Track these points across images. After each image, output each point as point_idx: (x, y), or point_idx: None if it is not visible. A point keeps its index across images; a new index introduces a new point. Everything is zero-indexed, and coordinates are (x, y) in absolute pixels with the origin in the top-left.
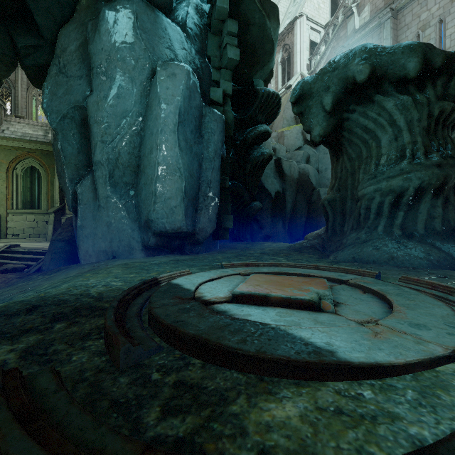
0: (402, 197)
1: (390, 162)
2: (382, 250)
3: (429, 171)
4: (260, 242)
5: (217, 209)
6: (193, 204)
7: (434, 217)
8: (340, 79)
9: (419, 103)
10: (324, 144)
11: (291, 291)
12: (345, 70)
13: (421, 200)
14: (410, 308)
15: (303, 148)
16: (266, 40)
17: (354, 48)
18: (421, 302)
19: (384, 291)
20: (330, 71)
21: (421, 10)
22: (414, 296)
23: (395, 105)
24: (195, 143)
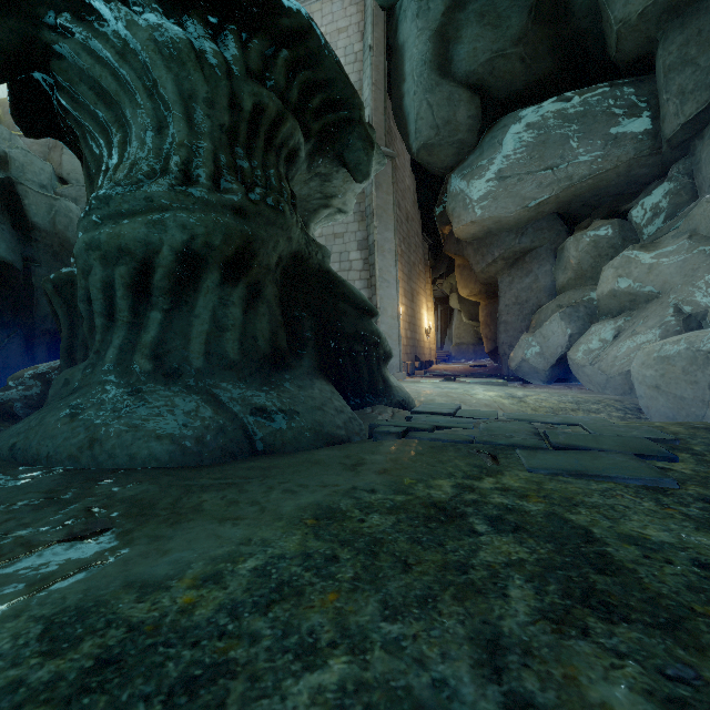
0: (152, 272)
1: (133, 178)
2: (81, 419)
3: (211, 216)
4: None
5: None
6: None
7: (225, 329)
8: None
9: (209, 61)
10: (58, 139)
11: None
12: None
13: (200, 284)
14: None
15: None
16: None
17: None
18: None
19: None
20: None
21: None
22: None
23: (154, 41)
24: None
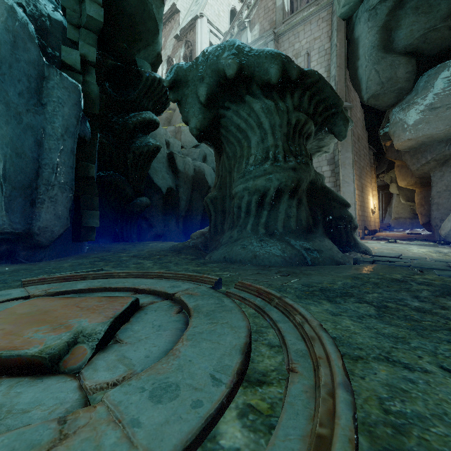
0: (265, 196)
1: (257, 162)
2: (248, 249)
3: (286, 174)
4: (147, 242)
5: (70, 202)
6: (24, 194)
7: (290, 217)
8: (213, 71)
9: (281, 110)
10: (208, 141)
11: (32, 334)
12: (216, 62)
13: (281, 200)
14: (197, 341)
15: (200, 147)
16: (147, 16)
17: (225, 41)
18: (222, 325)
19: (197, 308)
20: (204, 60)
21: (295, 40)
22: (223, 315)
23: (262, 108)
24: (28, 112)
